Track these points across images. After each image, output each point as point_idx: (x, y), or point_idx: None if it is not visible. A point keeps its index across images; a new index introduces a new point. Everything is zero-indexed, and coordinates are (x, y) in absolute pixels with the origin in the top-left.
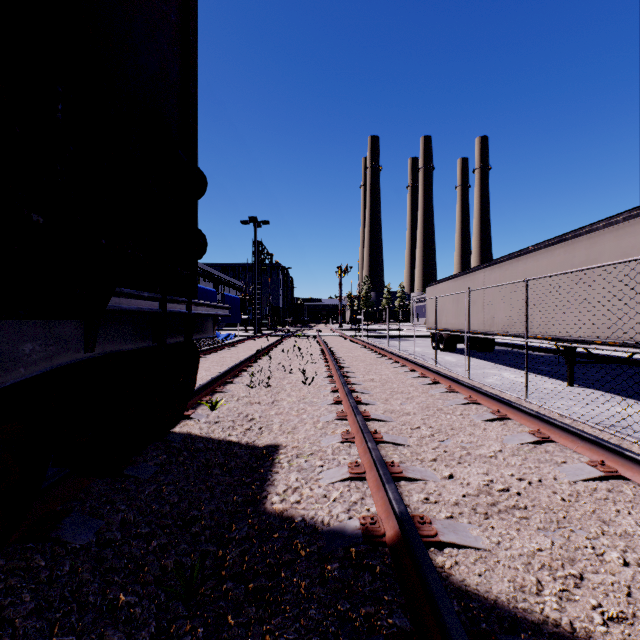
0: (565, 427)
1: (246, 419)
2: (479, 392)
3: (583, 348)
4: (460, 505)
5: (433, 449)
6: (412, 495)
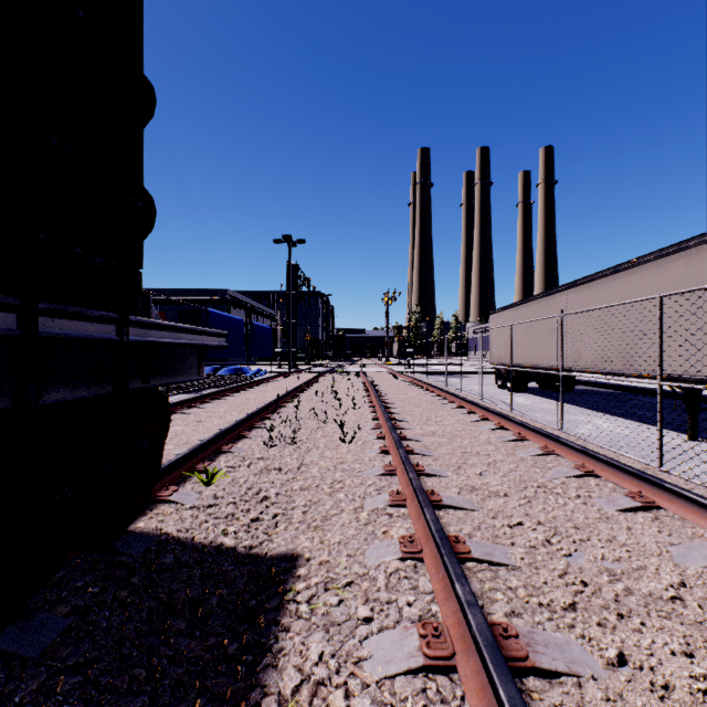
0: None
1: (255, 500)
2: (597, 459)
3: None
4: None
5: (560, 576)
6: None
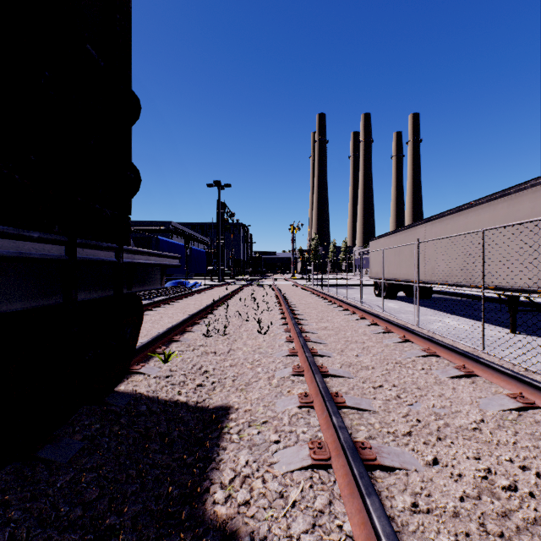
0: None
1: (199, 372)
2: (438, 344)
3: None
4: (462, 517)
5: (403, 417)
6: (394, 496)
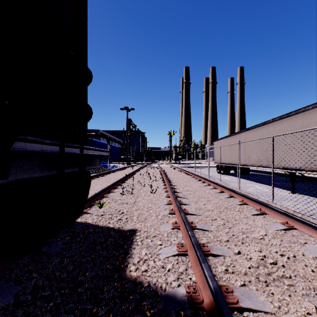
0: (303, 221)
1: (119, 213)
2: (247, 198)
3: (308, 174)
4: (248, 275)
5: (226, 233)
6: (217, 267)
